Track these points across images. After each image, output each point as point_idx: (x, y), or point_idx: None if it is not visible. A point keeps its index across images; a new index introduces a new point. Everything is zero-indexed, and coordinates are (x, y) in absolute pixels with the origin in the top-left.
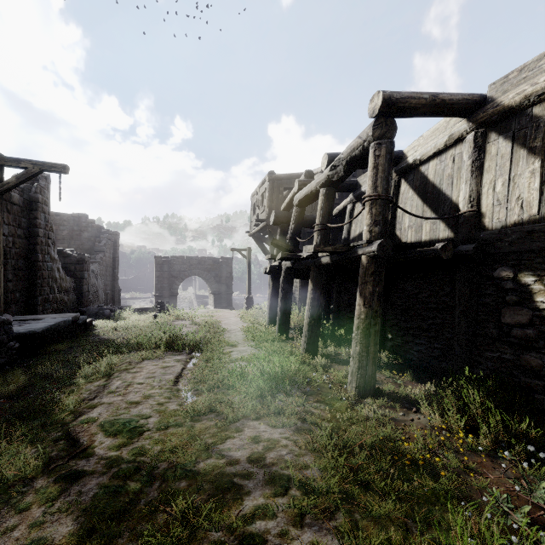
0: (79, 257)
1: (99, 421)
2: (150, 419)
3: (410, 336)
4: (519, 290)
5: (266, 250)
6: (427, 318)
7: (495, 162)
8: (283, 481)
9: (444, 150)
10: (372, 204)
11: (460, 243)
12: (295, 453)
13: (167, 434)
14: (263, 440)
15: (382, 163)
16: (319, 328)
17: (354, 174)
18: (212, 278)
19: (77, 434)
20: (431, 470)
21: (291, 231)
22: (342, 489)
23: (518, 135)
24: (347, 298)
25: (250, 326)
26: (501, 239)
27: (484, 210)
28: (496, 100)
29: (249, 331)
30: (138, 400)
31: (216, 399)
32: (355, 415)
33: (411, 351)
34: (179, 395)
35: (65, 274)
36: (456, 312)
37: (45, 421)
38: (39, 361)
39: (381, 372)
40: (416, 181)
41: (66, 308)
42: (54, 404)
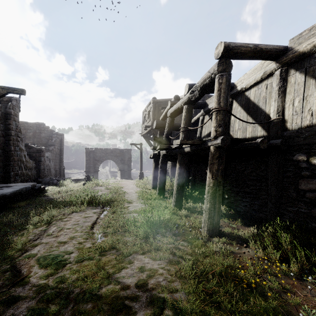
0: (38, 148)
1: (36, 256)
2: (71, 254)
3: (239, 197)
4: (310, 168)
5: (151, 144)
6: (249, 185)
7: (293, 87)
8: (160, 303)
9: (260, 81)
10: (217, 114)
11: (271, 139)
12: (168, 280)
13: (81, 266)
14: (146, 270)
15: (224, 87)
16: (183, 191)
17: (203, 99)
18: (119, 161)
19: (19, 267)
20: (260, 290)
21: (166, 132)
22: (201, 309)
23: (309, 70)
24: (199, 173)
25: (141, 190)
26: (298, 136)
27: (287, 118)
28: (294, 48)
29: (140, 193)
30: (65, 240)
31: (117, 240)
32: (207, 250)
33: (240, 206)
34: (93, 237)
35: (29, 159)
36: (268, 182)
37: (0, 256)
38: (6, 213)
39: (222, 219)
40: (243, 101)
41: (30, 179)
42: (8, 244)
